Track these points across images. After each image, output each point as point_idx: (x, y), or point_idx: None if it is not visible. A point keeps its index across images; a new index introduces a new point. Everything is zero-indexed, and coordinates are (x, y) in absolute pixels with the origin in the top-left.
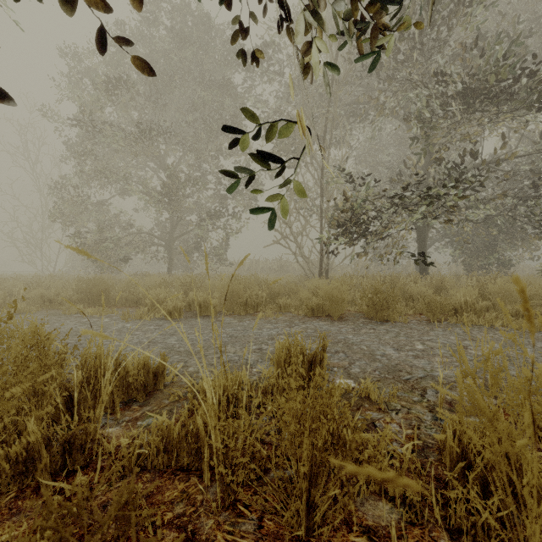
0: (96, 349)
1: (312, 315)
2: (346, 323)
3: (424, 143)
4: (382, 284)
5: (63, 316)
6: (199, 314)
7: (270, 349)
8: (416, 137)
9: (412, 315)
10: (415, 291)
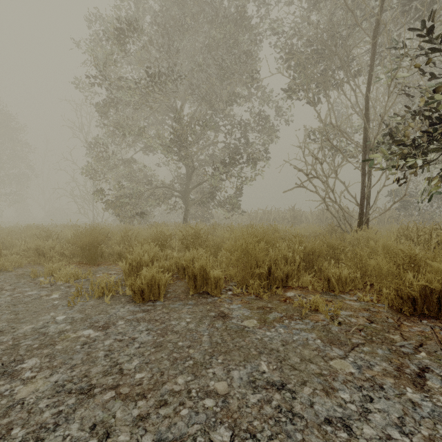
0: None
1: (412, 312)
2: None
3: None
4: None
5: (24, 280)
6: (192, 291)
7: None
8: None
9: None
10: None
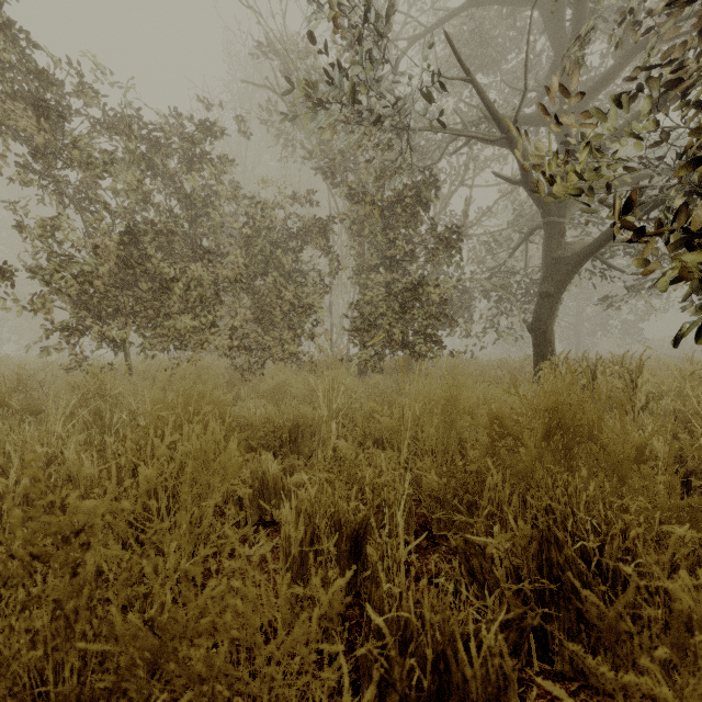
0: None
1: None
2: None
3: None
4: None
5: None
6: None
7: None
8: None
9: None
10: None
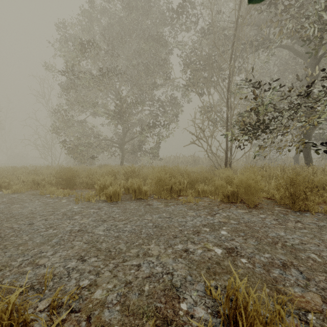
0: (25, 239)
1: (228, 201)
2: (264, 211)
3: (311, 63)
4: (298, 176)
5: (38, 196)
6: (134, 197)
7: (198, 252)
8: (316, 48)
9: (323, 204)
10: (320, 181)
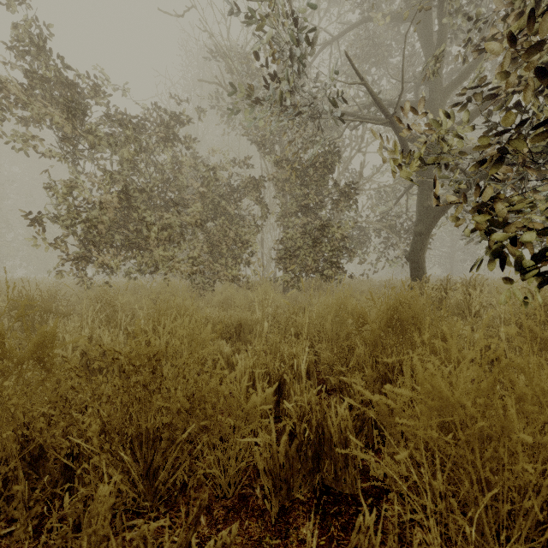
0: None
1: None
2: None
3: None
4: None
5: None
6: None
7: None
8: None
9: None
10: None
